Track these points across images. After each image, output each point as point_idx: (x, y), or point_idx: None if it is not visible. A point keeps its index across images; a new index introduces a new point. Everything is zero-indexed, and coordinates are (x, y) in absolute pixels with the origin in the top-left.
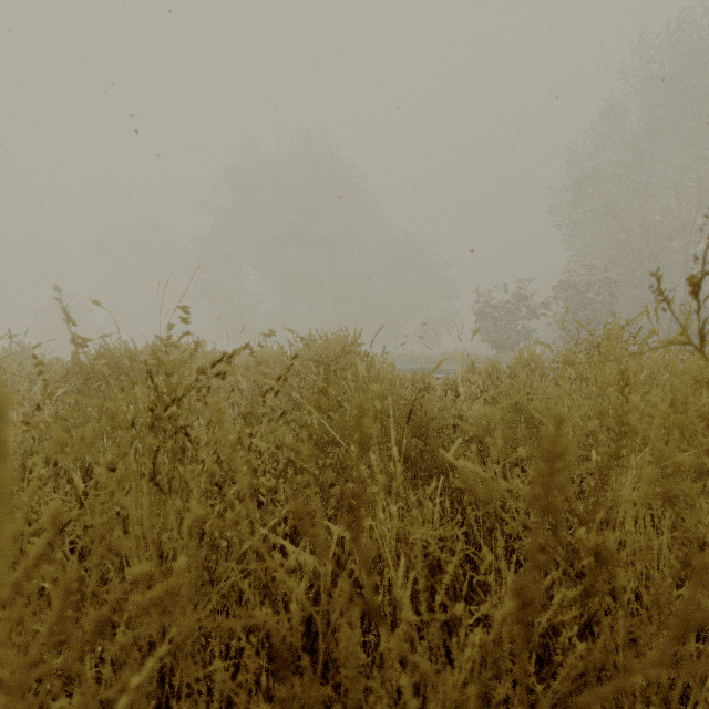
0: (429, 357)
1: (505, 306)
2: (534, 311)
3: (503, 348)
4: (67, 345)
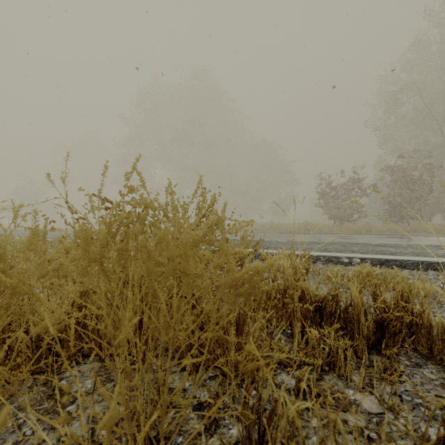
0: (286, 226)
1: (342, 187)
2: (365, 191)
3: (340, 219)
4: (30, 216)
